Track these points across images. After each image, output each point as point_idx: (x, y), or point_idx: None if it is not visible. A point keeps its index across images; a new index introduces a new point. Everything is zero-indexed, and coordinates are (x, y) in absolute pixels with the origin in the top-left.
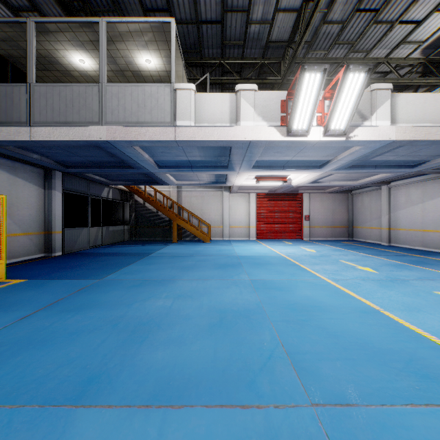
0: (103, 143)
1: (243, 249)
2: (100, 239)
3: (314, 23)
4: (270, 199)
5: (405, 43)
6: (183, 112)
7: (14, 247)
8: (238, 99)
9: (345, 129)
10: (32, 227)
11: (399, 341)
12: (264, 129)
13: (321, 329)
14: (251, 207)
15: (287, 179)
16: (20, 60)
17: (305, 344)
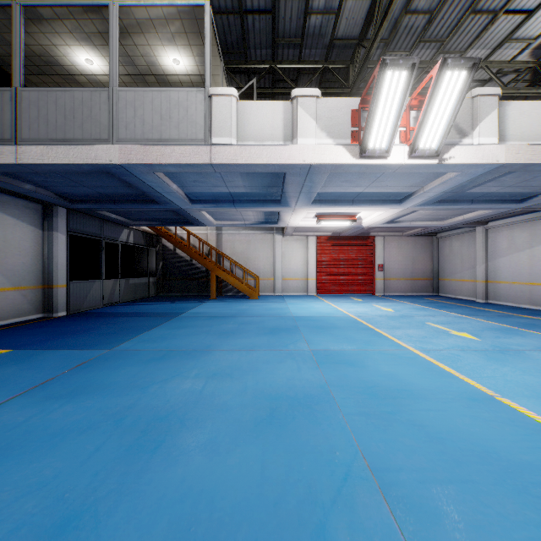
0: (115, 167)
1: (300, 307)
2: (117, 295)
3: (393, 13)
4: (334, 243)
5: (510, 41)
6: (222, 126)
7: (1, 305)
8: (295, 108)
9: (438, 148)
10: (26, 279)
11: (535, 448)
12: (329, 149)
13: (417, 428)
14: (310, 254)
15: (356, 218)
16: (9, 61)
17: (397, 454)
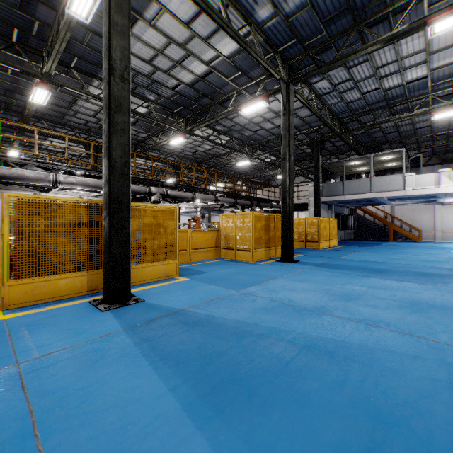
0: (371, 198)
1: (450, 245)
2: (343, 237)
3: None
4: None
5: None
6: (409, 184)
7: None
8: (438, 175)
9: None
10: None
11: None
12: None
13: None
14: None
15: None
16: (329, 167)
17: None
